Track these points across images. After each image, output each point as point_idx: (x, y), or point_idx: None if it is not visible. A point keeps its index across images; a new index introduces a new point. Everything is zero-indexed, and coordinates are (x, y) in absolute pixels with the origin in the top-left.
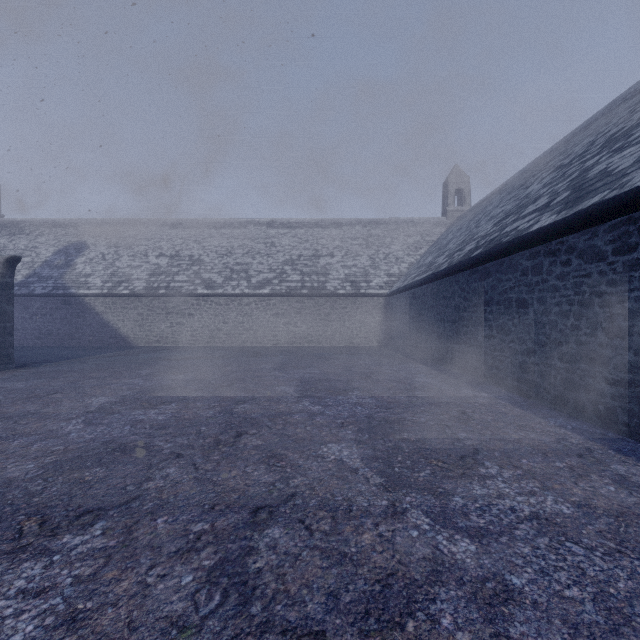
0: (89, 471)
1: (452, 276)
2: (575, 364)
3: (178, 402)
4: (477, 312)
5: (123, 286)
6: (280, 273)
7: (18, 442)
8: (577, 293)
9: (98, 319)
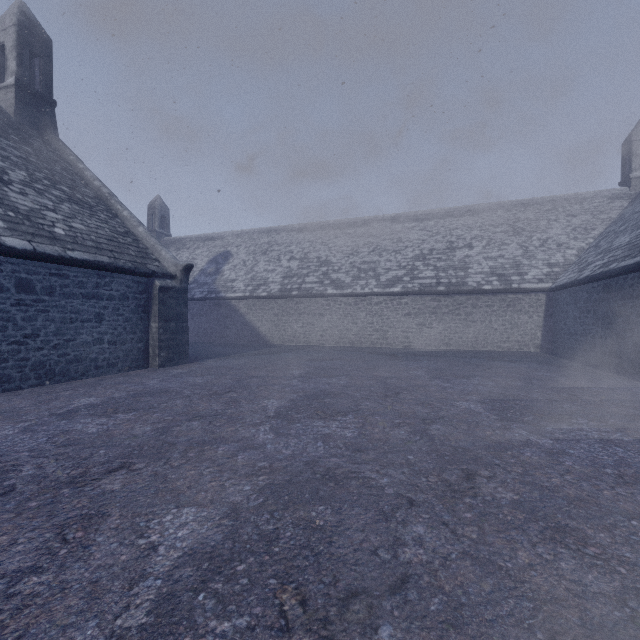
0: (313, 509)
1: None
2: None
3: (353, 413)
4: None
5: (261, 289)
6: (411, 270)
7: (222, 450)
8: None
9: (242, 319)
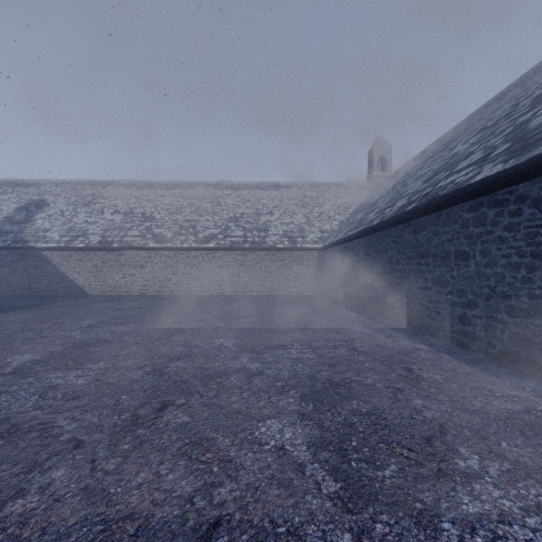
0: None
1: (384, 230)
2: (527, 319)
3: (107, 360)
4: (411, 264)
5: (79, 240)
6: (225, 229)
7: None
8: (530, 244)
9: (55, 270)
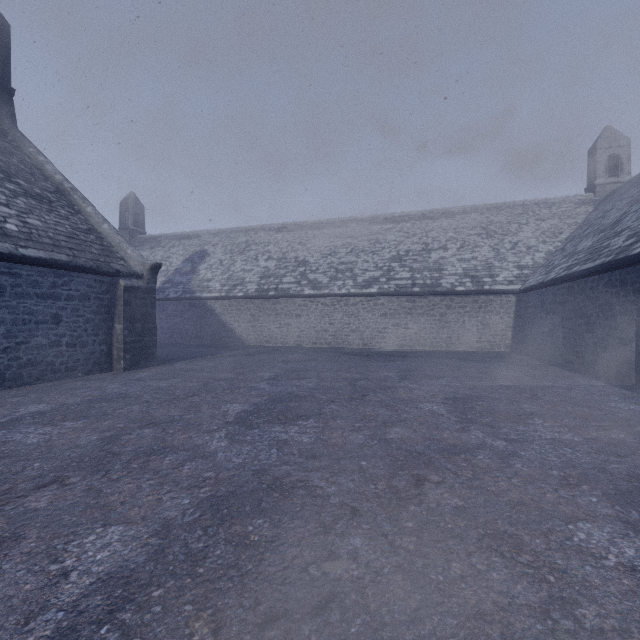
0: (251, 523)
1: None
2: None
3: (315, 417)
4: None
5: (238, 289)
6: (387, 270)
7: (169, 459)
8: None
9: (217, 320)
